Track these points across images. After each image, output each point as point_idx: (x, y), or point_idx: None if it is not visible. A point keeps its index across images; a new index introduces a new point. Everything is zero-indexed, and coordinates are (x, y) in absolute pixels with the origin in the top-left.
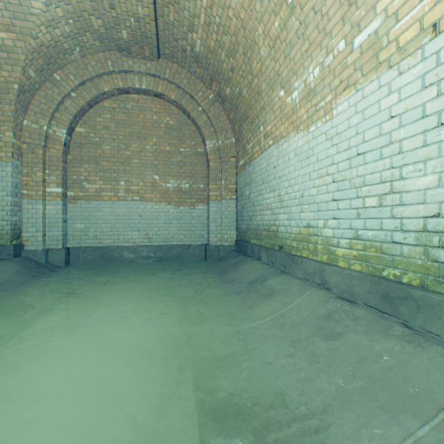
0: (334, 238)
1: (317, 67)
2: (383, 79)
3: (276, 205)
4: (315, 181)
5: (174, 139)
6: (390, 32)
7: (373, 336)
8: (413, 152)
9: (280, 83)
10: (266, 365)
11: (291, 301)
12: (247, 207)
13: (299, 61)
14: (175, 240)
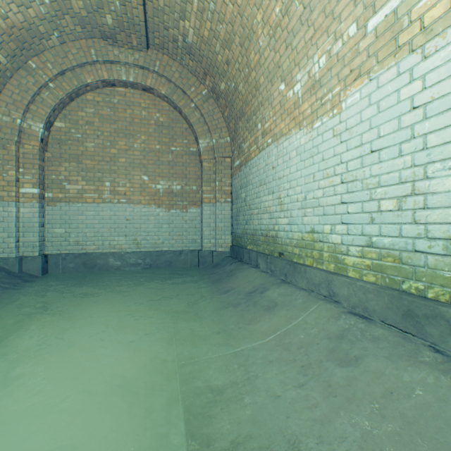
0: (343, 245)
1: (323, 56)
2: (404, 65)
3: (275, 208)
4: (320, 182)
5: (165, 137)
6: (413, 11)
7: (399, 363)
8: (441, 148)
9: (281, 76)
10: (273, 399)
11: (296, 316)
12: (243, 211)
13: (302, 50)
14: (166, 245)
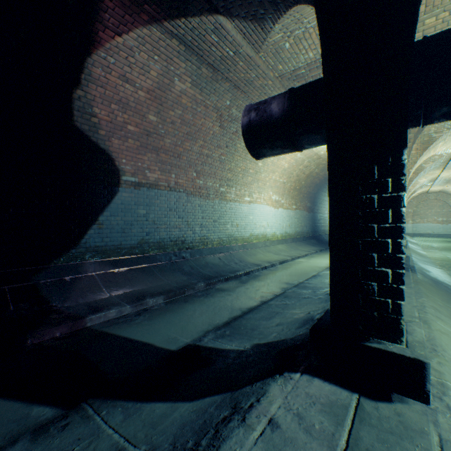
0: None
1: None
2: None
3: None
4: None
5: (440, 208)
6: None
7: None
8: None
9: None
10: None
11: None
12: None
13: None
14: (441, 233)
